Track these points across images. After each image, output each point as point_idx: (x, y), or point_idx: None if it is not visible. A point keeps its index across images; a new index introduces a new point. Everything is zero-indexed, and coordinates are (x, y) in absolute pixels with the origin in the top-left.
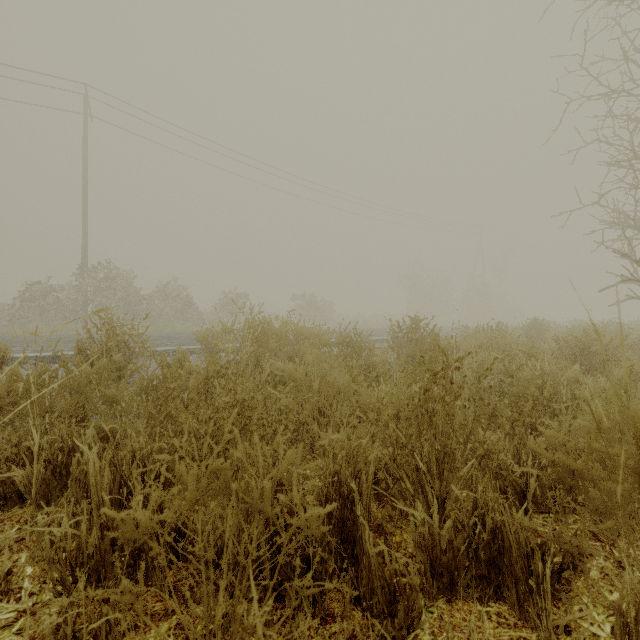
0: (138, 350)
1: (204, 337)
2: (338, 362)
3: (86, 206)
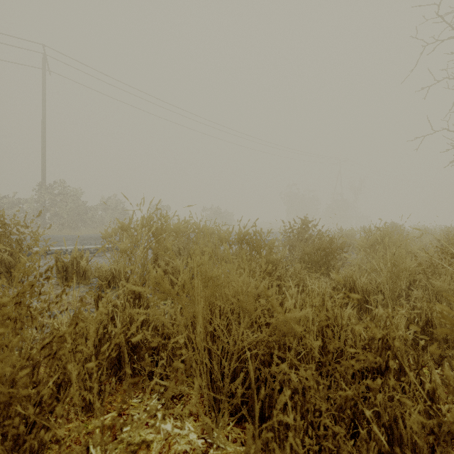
0: (62, 248)
1: (111, 236)
2: (237, 260)
3: (44, 138)
